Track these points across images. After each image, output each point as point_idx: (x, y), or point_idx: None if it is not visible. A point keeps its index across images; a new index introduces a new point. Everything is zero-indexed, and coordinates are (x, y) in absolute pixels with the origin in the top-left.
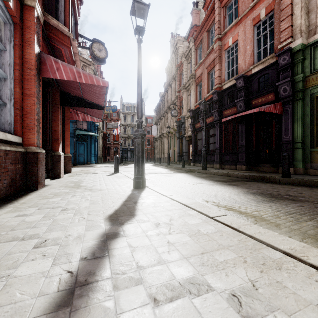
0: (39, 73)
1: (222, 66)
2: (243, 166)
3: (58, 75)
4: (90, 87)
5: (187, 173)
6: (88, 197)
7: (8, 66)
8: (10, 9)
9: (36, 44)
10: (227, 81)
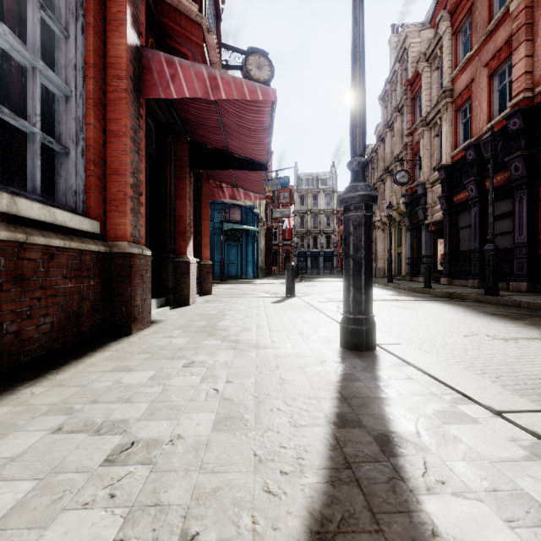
0: (139, 91)
1: (536, 47)
2: None
3: (174, 89)
4: (238, 117)
5: (447, 301)
6: (221, 375)
7: (72, 71)
8: None
9: (131, 27)
10: None
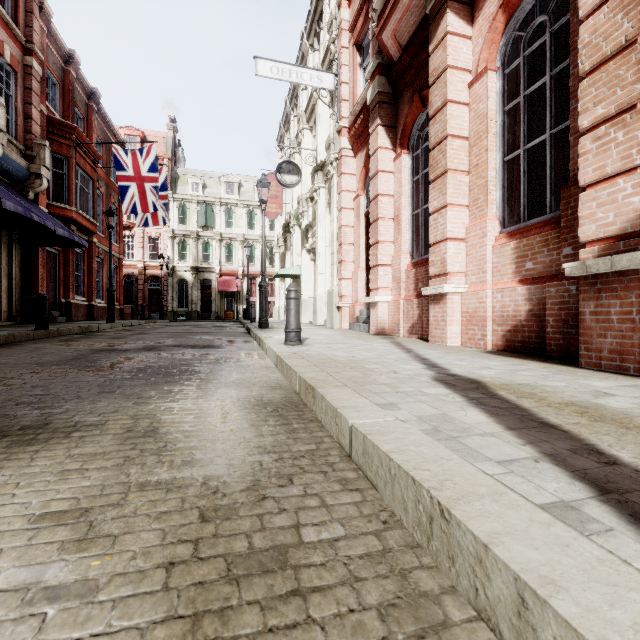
0: None
1: None
2: None
3: None
4: None
5: None
6: None
7: None
8: None
9: None
10: None
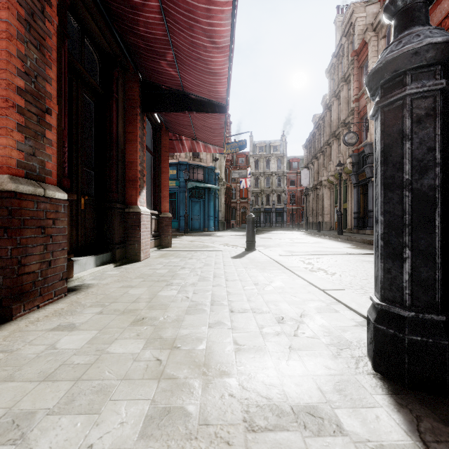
0: None
1: None
2: None
3: None
4: (190, 29)
5: None
6: None
7: None
8: None
9: None
10: None
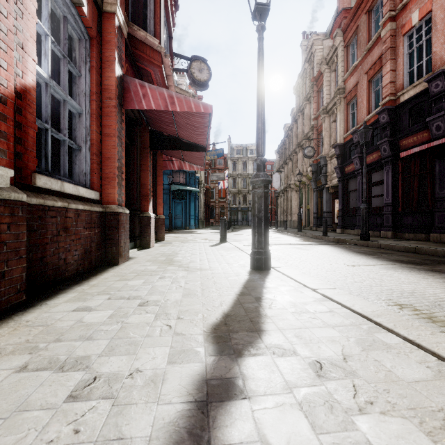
0: (121, 104)
1: (397, 64)
2: (444, 235)
3: (145, 104)
4: (186, 119)
5: (333, 245)
6: (182, 281)
7: (83, 97)
8: (84, 17)
9: (117, 65)
10: (409, 87)
